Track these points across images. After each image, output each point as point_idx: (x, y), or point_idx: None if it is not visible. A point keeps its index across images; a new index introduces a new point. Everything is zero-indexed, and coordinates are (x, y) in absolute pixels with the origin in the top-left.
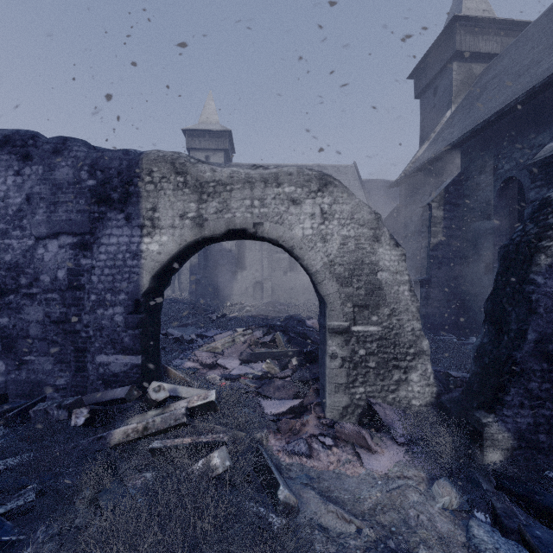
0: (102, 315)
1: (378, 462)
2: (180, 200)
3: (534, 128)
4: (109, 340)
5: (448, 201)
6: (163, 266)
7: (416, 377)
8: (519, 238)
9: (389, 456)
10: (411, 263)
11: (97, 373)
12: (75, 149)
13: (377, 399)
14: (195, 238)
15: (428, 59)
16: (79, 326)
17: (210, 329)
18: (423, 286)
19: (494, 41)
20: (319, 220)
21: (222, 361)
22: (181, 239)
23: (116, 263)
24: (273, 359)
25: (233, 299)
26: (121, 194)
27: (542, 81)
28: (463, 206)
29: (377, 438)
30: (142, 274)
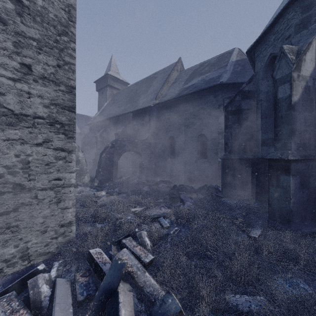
0: None
1: (78, 189)
2: None
3: (118, 123)
4: None
5: (102, 136)
6: None
7: (86, 177)
8: (102, 152)
9: (80, 188)
10: (93, 153)
11: None
12: None
13: (78, 182)
14: None
15: (100, 80)
16: None
17: None
18: (95, 161)
19: (119, 85)
20: None
21: None
22: None
23: None
24: None
25: None
26: None
27: (118, 115)
28: (106, 138)
29: (78, 187)
30: None
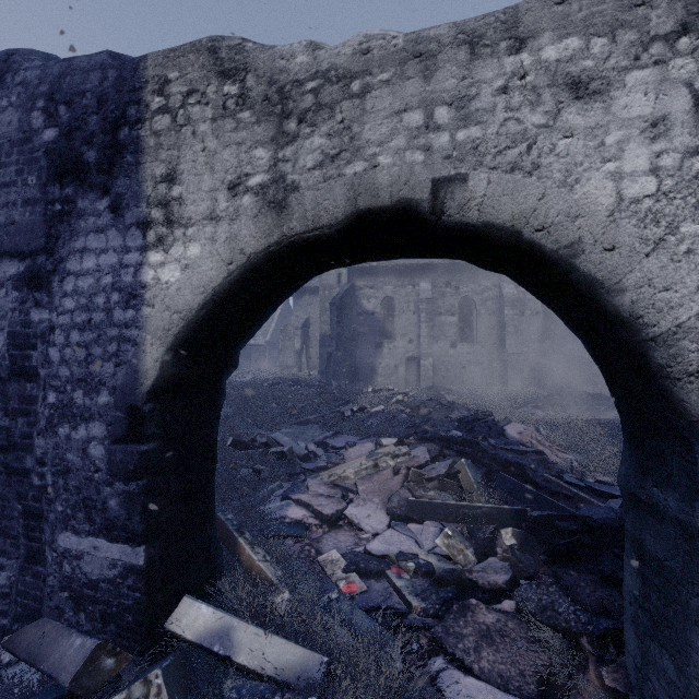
0: (67, 440)
1: None
2: (228, 145)
3: None
4: (80, 499)
5: None
6: (195, 323)
7: None
8: None
9: None
10: None
11: (59, 573)
12: (24, 67)
13: None
14: (267, 245)
15: None
16: (30, 460)
17: (339, 433)
18: None
19: None
20: (686, 139)
21: (354, 511)
22: (230, 249)
23: (92, 316)
24: (457, 521)
25: (377, 381)
26: (101, 150)
27: None
28: None
29: None
30: (143, 343)
